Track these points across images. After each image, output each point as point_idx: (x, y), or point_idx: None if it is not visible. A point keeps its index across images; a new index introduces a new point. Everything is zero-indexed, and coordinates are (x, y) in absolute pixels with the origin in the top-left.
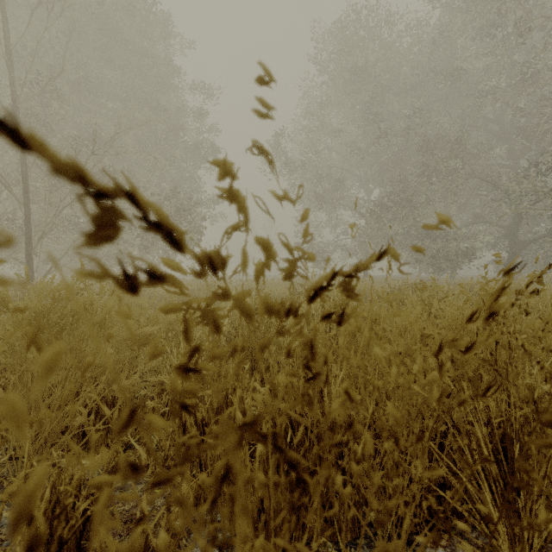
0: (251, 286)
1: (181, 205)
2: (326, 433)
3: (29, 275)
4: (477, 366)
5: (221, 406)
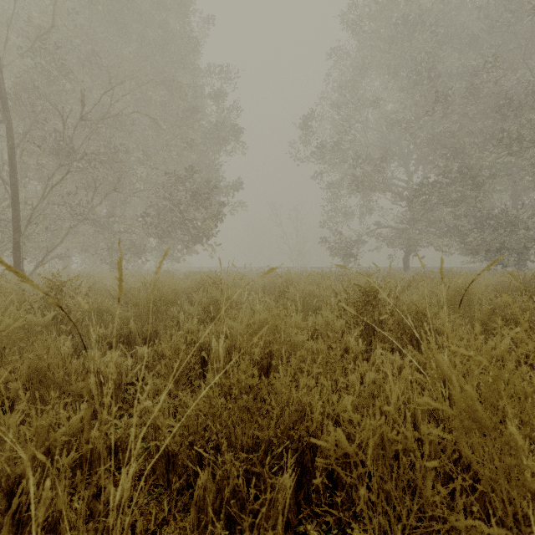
0: (273, 282)
1: (199, 190)
2: None
3: (17, 267)
4: None
5: None
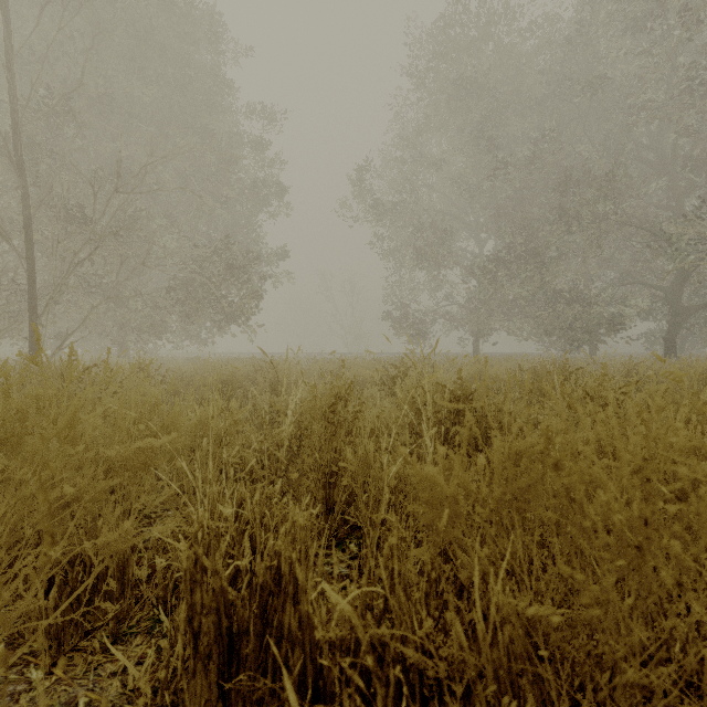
0: (326, 367)
1: (235, 261)
2: (477, 687)
3: (34, 352)
4: None
5: (267, 589)
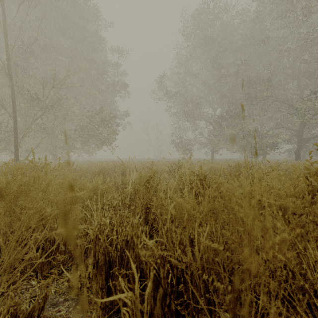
0: (146, 165)
1: (105, 118)
2: (196, 273)
3: (16, 158)
4: (304, 224)
5: (123, 247)
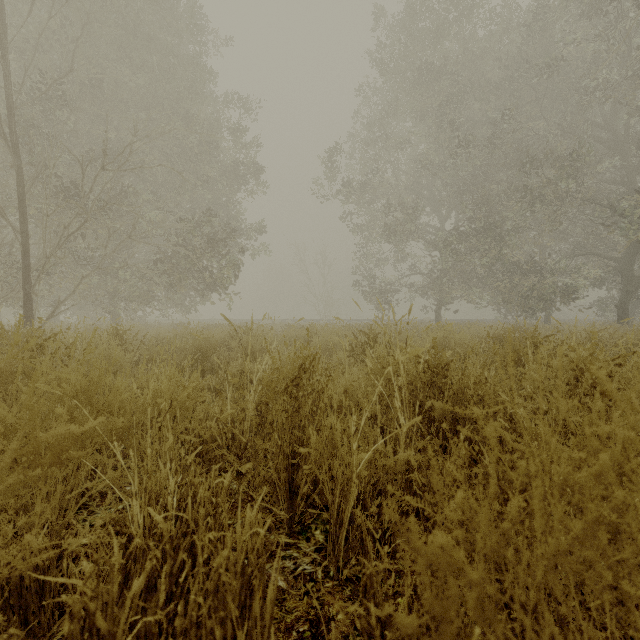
0: (298, 333)
1: (216, 235)
2: None
3: (27, 319)
4: None
5: None
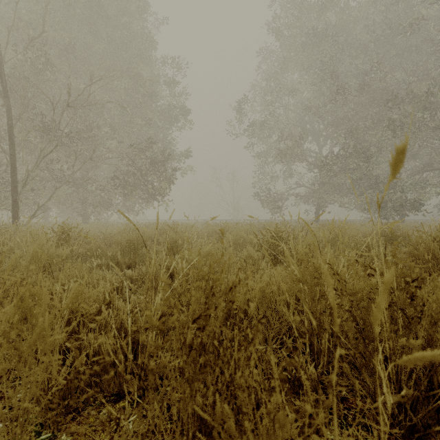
0: (214, 230)
1: (156, 159)
2: None
3: (15, 219)
4: None
5: None
